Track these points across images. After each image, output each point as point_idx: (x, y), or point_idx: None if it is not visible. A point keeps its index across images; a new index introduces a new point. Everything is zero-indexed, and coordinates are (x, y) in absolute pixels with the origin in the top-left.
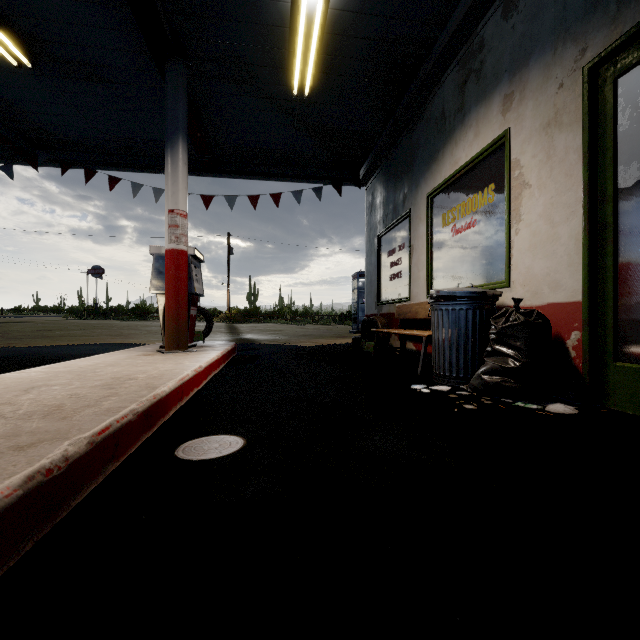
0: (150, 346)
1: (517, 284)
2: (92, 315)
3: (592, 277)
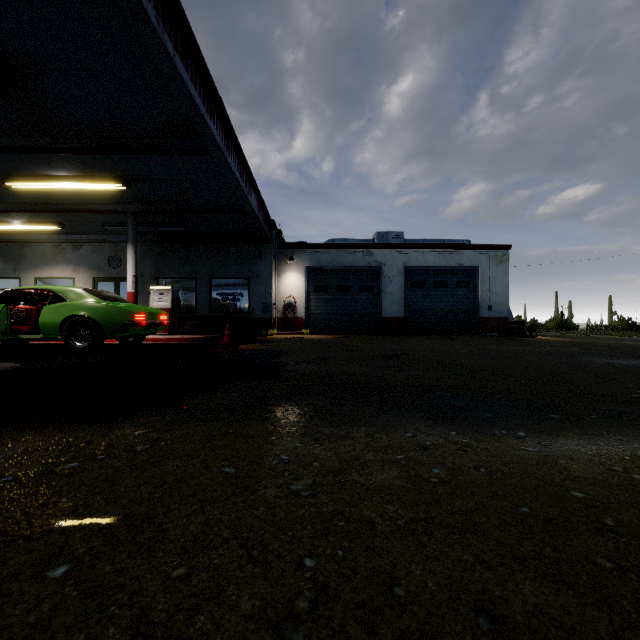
0: None
1: None
2: None
3: None
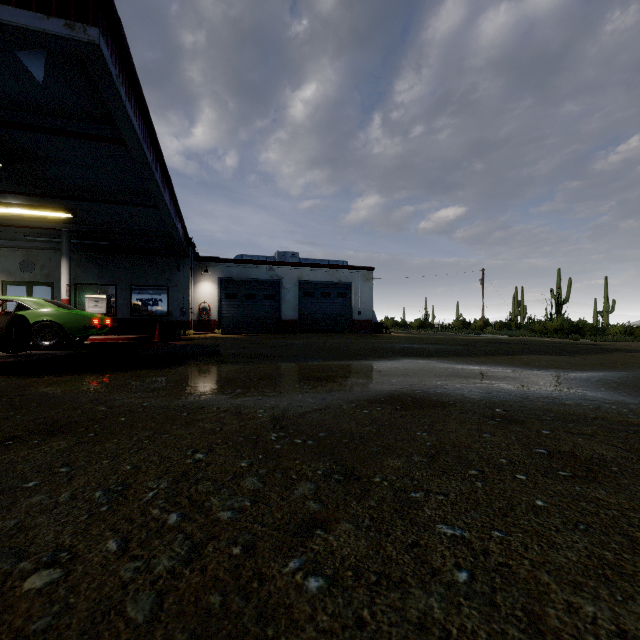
0: None
1: None
2: None
3: None
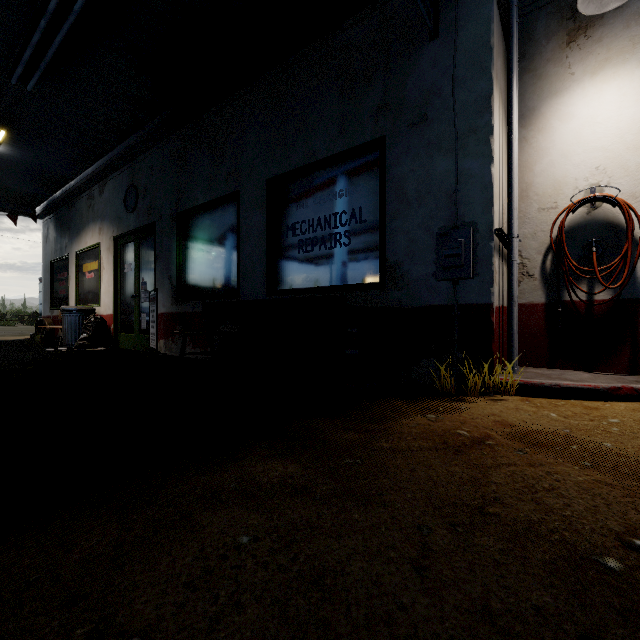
0: None
1: (102, 306)
2: None
3: (116, 306)
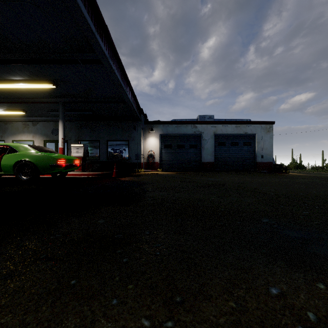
0: None
1: None
2: None
3: None
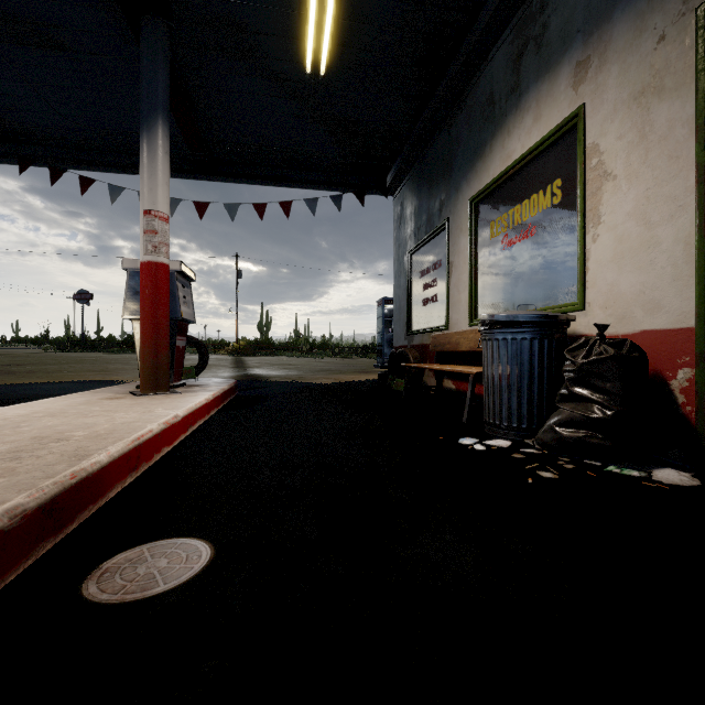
0: (126, 385)
1: (595, 306)
2: (77, 347)
3: None
